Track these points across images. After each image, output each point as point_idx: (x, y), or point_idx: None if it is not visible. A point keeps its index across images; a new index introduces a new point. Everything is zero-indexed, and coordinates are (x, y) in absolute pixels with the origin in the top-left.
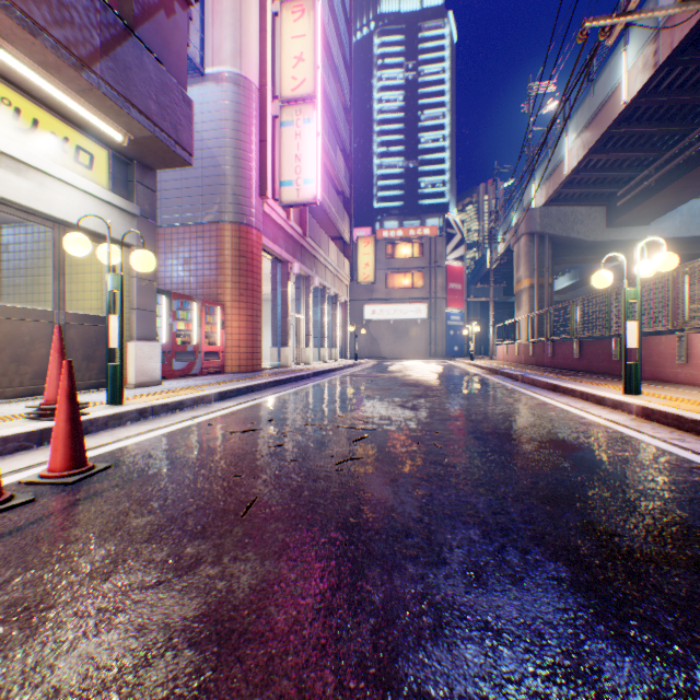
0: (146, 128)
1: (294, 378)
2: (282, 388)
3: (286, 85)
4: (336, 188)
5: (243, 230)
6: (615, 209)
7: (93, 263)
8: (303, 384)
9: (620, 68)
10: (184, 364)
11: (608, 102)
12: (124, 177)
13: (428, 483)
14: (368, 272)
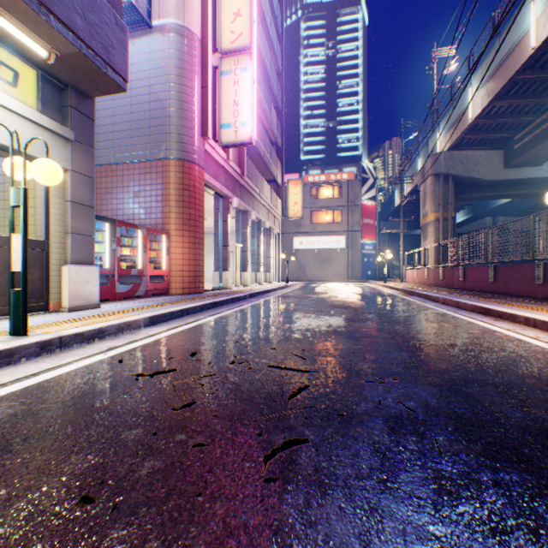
0: (69, 41)
1: (231, 300)
2: (218, 310)
3: (225, 39)
4: (270, 139)
5: (186, 166)
6: (511, 152)
7: (30, 188)
8: (239, 305)
9: (528, 18)
10: (128, 287)
11: (514, 51)
12: (58, 102)
13: (450, 547)
14: (296, 209)
